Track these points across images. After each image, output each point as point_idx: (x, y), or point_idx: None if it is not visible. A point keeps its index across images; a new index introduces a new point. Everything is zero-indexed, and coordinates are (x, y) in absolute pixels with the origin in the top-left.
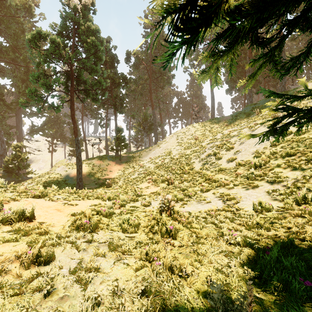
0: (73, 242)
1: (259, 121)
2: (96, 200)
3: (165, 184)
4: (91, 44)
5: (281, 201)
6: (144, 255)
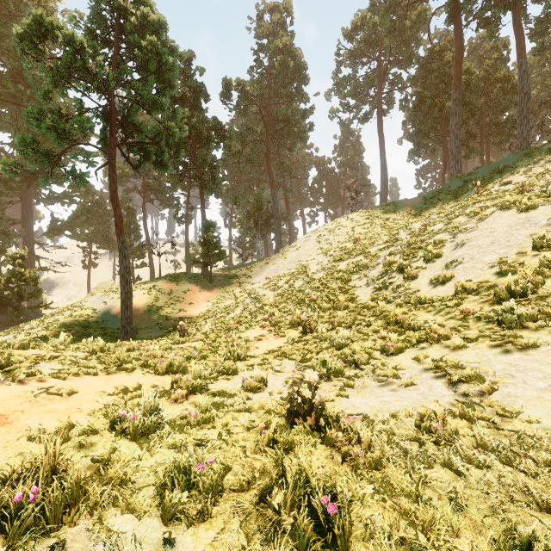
0: None
1: (487, 202)
2: (140, 372)
3: (297, 331)
4: (149, 50)
5: None
6: None
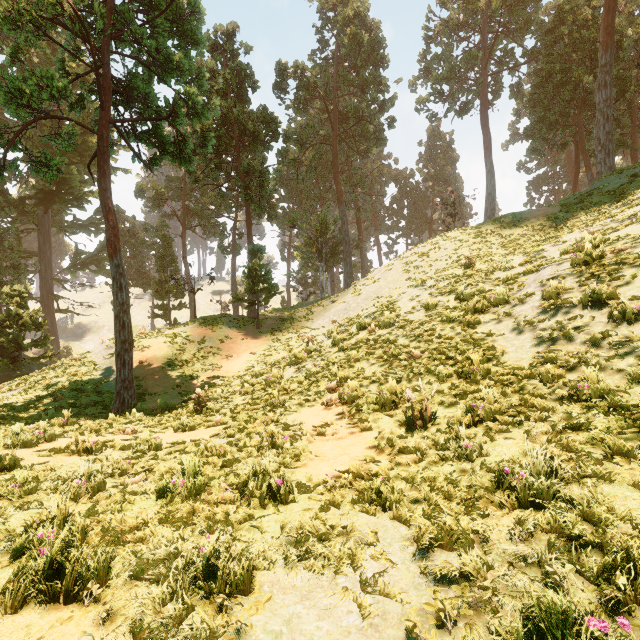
0: None
1: None
2: None
3: (394, 420)
4: None
5: None
6: None
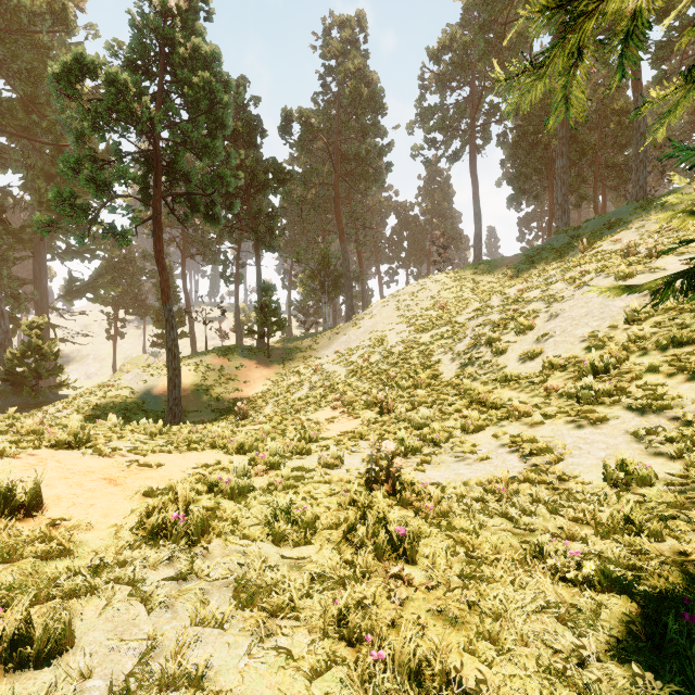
0: (135, 580)
1: (590, 266)
2: (211, 452)
3: (374, 412)
4: (201, 87)
5: (674, 458)
6: (333, 621)
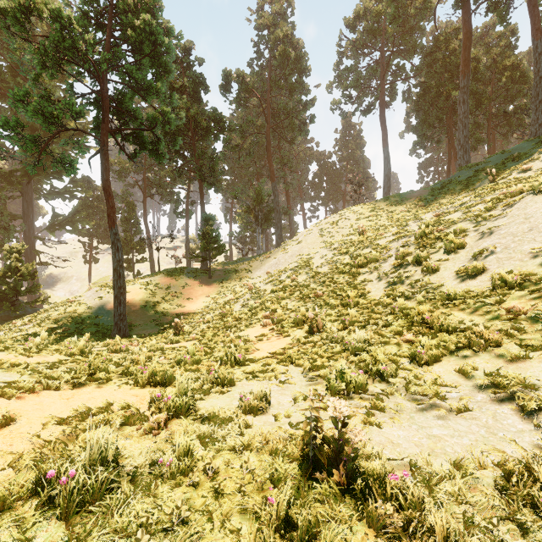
0: None
1: (510, 189)
2: (116, 384)
3: (303, 331)
4: (142, 29)
5: None
6: None
